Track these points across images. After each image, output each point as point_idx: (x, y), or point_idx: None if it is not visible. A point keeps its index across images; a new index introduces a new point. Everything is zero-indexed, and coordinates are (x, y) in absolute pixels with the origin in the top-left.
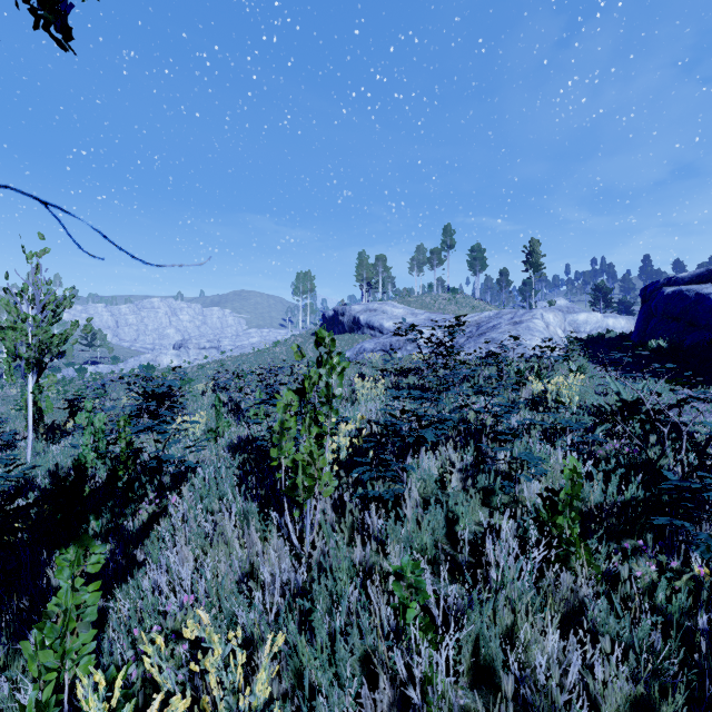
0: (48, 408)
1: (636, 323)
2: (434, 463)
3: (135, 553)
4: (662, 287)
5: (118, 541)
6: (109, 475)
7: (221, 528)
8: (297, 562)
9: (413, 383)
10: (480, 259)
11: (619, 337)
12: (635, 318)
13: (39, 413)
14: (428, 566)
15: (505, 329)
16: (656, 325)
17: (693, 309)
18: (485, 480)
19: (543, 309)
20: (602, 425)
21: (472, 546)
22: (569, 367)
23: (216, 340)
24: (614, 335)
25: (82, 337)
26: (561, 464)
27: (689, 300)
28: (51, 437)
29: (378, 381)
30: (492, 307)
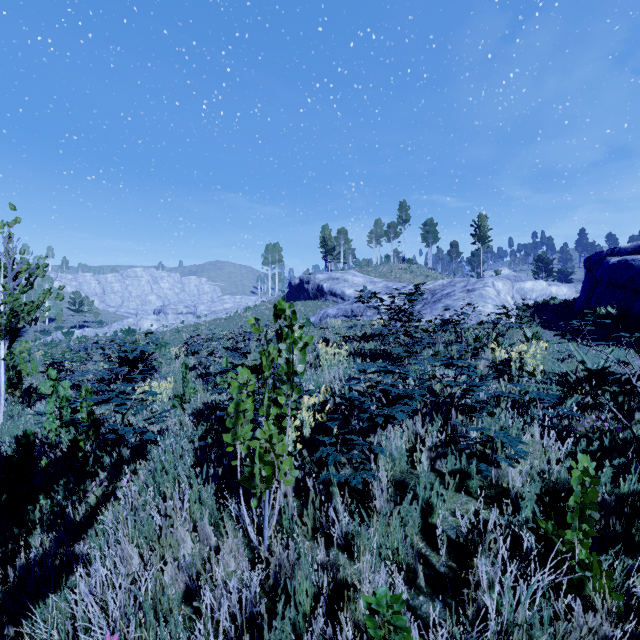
0: (33, 370)
1: (581, 290)
2: (400, 436)
3: (76, 545)
4: (606, 257)
5: (54, 535)
6: (69, 446)
7: (171, 520)
8: (254, 560)
9: (374, 349)
10: (432, 233)
11: (564, 304)
12: (576, 286)
13: (18, 376)
14: (404, 575)
15: (459, 297)
16: (602, 293)
17: (639, 278)
18: (457, 459)
19: (493, 278)
20: (572, 396)
21: (450, 545)
22: (523, 333)
23: (192, 306)
24: (558, 302)
25: (71, 303)
26: (538, 442)
27: (635, 269)
28: (27, 401)
29: (341, 345)
30: (443, 276)
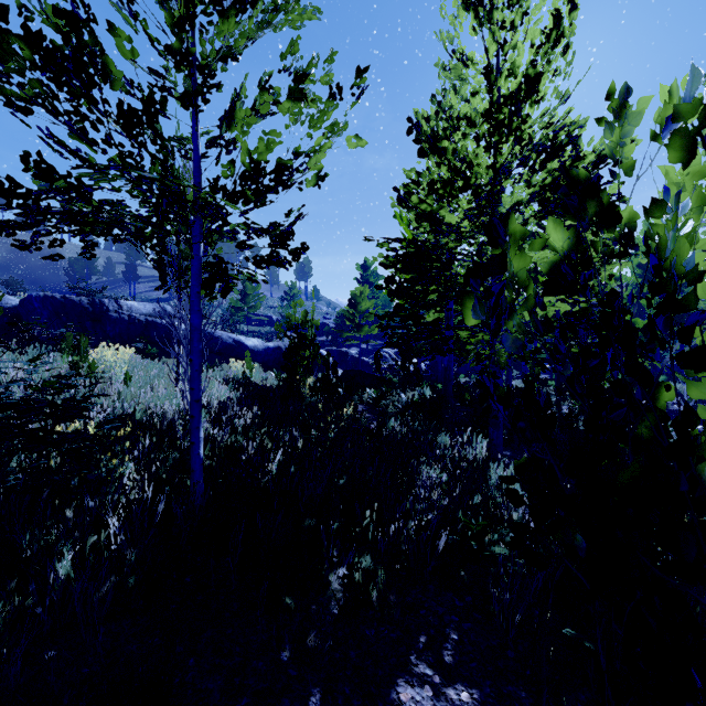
0: None
1: None
2: None
3: None
4: None
5: None
6: None
7: None
8: None
9: None
10: None
11: None
12: None
13: None
14: None
15: None
16: None
17: None
18: None
19: None
20: None
21: None
22: None
23: None
24: None
25: None
26: None
27: None
28: None
29: None
30: None
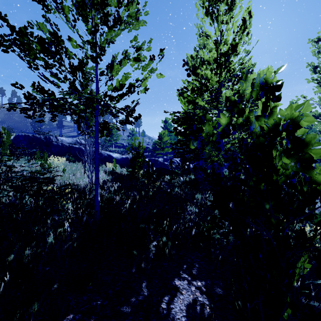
0: None
1: None
2: None
3: None
4: None
5: None
6: None
7: None
8: None
9: None
10: None
11: None
12: None
13: None
14: None
15: None
16: None
17: None
18: None
19: None
20: None
21: None
22: None
23: None
24: None
25: None
26: None
27: None
28: None
29: None
30: None
